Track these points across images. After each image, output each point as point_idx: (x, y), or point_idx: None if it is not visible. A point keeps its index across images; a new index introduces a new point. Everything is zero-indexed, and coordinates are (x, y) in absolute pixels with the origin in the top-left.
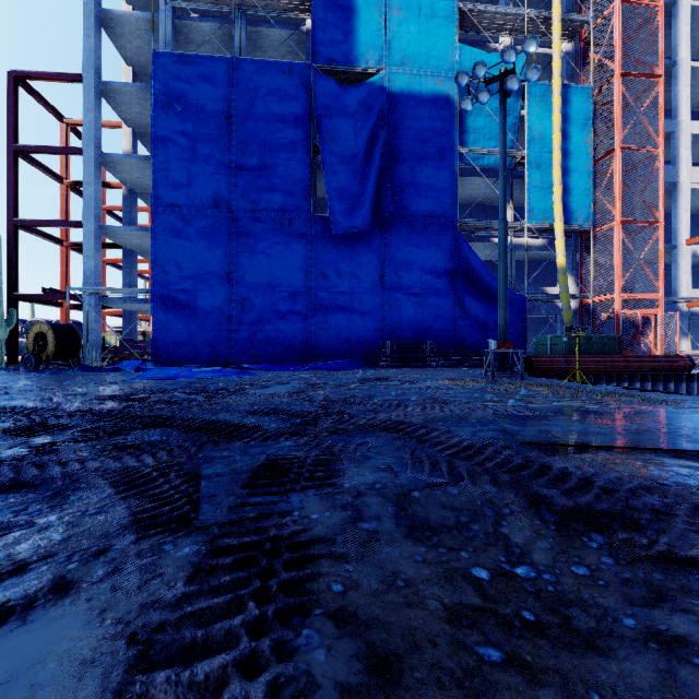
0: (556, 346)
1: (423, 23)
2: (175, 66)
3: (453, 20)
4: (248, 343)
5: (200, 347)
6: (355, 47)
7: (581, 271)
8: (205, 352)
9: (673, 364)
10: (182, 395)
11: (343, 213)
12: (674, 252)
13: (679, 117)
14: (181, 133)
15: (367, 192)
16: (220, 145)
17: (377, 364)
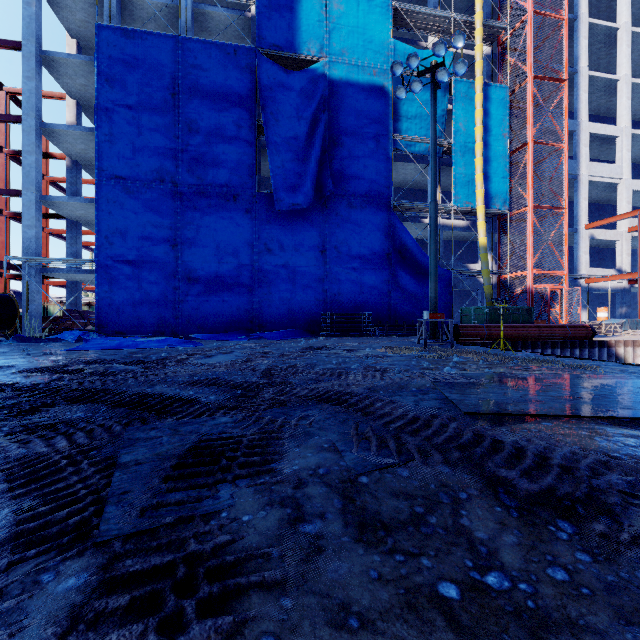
0: (479, 317)
1: (360, 18)
2: (119, 39)
3: (388, 17)
4: (194, 313)
5: (145, 318)
6: (298, 35)
7: (499, 250)
8: (151, 322)
9: (578, 332)
10: (120, 366)
11: (286, 191)
12: (575, 235)
13: (580, 118)
14: (126, 107)
15: (309, 172)
16: (165, 121)
17: (318, 333)
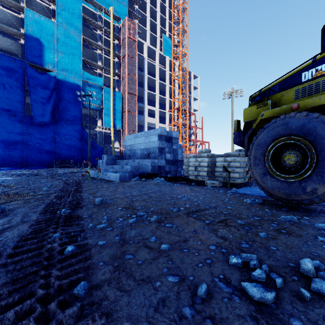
0: None
1: (70, 60)
2: None
3: (81, 62)
4: None
5: None
6: (44, 60)
7: (120, 141)
8: None
9: None
10: None
11: (39, 116)
12: None
13: (145, 104)
14: None
15: (49, 111)
16: None
17: (53, 167)
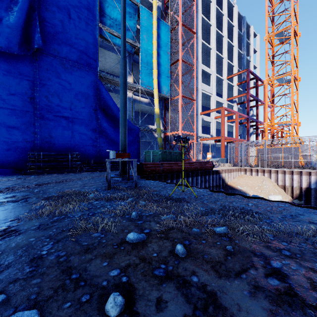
0: (155, 157)
1: None
2: None
3: None
4: None
5: None
6: None
7: (165, 119)
8: None
9: (207, 166)
10: None
11: None
12: (196, 117)
13: (198, 60)
14: None
15: (13, 20)
16: None
17: (27, 170)
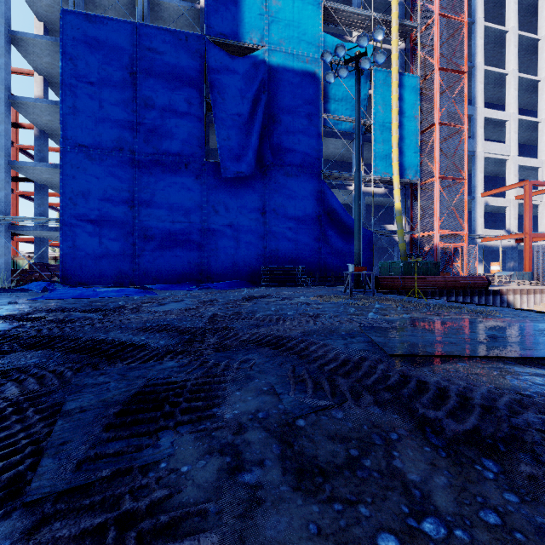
0: (395, 270)
1: (295, 13)
2: (82, 23)
3: (319, 13)
4: (150, 266)
5: (106, 270)
6: (241, 26)
7: (411, 213)
8: (111, 274)
9: (476, 282)
10: (79, 314)
11: (231, 160)
12: (473, 202)
13: (477, 104)
14: (88, 83)
15: (251, 144)
16: (124, 96)
17: (259, 284)
